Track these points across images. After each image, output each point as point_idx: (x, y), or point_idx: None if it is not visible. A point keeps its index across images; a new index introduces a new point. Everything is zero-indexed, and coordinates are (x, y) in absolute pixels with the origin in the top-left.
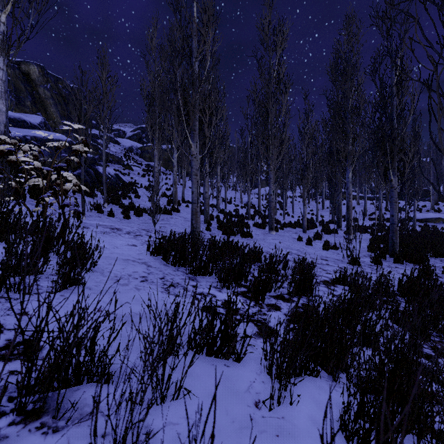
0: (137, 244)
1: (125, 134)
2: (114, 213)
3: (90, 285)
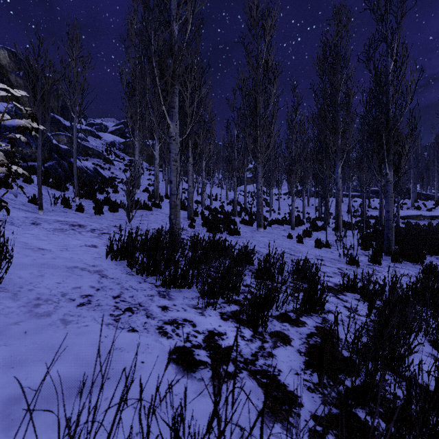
0: (99, 244)
1: (108, 128)
2: (85, 208)
3: None
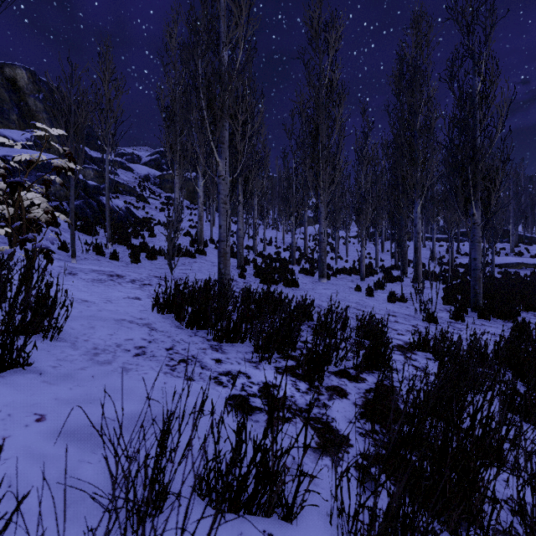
0: (142, 297)
1: (141, 159)
2: (120, 255)
3: (44, 366)
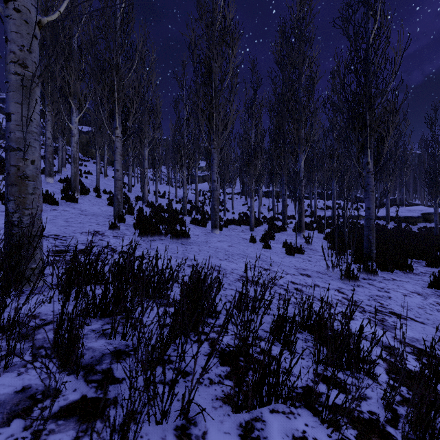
0: None
1: None
2: None
3: None
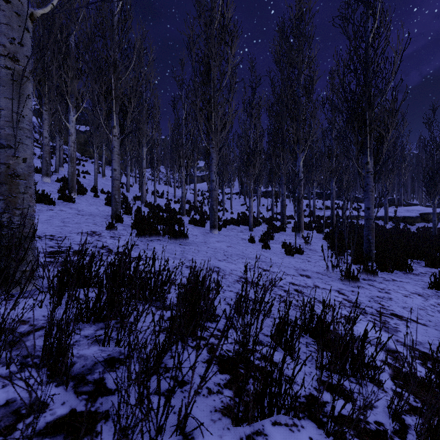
0: None
1: None
2: None
3: None
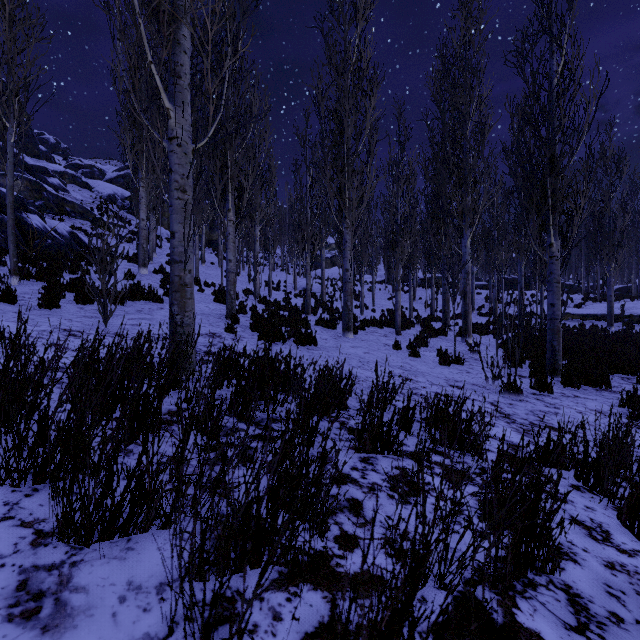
0: None
1: (104, 174)
2: (26, 296)
3: None
